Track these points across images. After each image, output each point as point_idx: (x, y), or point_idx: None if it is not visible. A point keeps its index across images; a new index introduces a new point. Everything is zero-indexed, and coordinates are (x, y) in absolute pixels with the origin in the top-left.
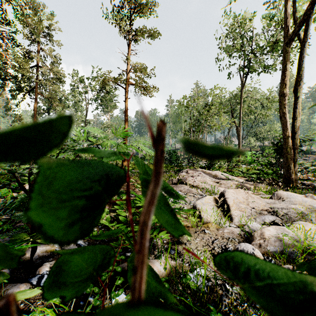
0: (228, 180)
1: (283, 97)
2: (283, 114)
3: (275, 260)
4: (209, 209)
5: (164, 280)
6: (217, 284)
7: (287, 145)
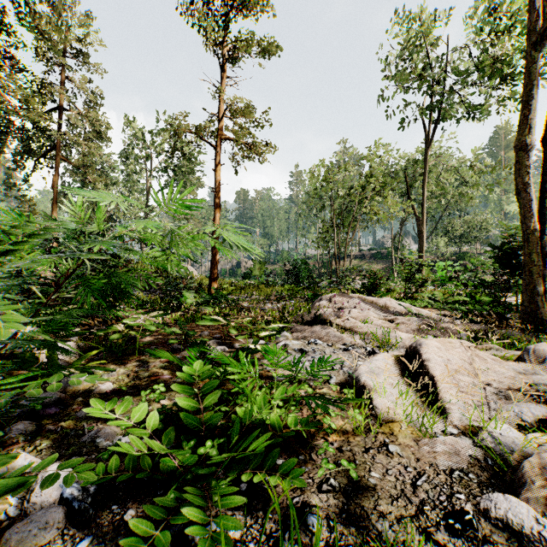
0: (413, 317)
1: (522, 152)
2: (523, 187)
3: None
4: (387, 384)
5: None
6: None
7: (531, 248)
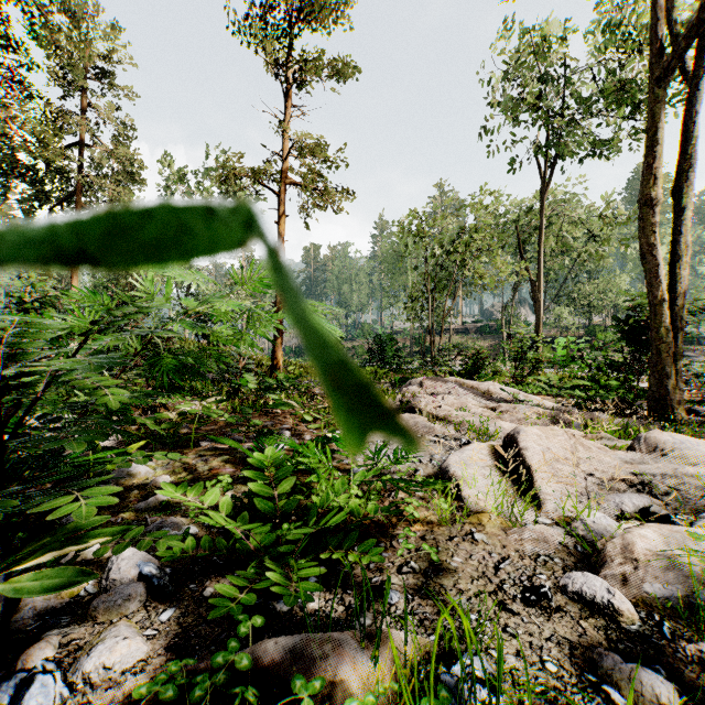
0: (520, 405)
1: (649, 207)
2: (650, 248)
3: (672, 623)
4: (479, 475)
5: (372, 701)
6: (524, 703)
7: (659, 322)
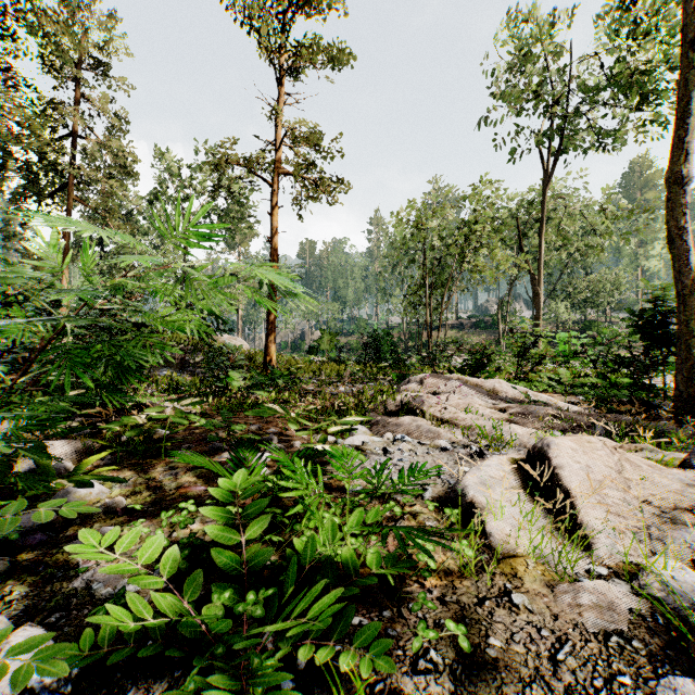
0: (532, 405)
1: (677, 187)
2: (678, 232)
3: None
4: (503, 500)
5: None
6: None
7: (688, 314)
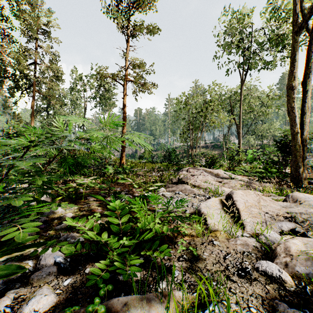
0: (232, 180)
1: (291, 90)
2: (291, 109)
3: (310, 287)
4: (215, 213)
5: None
6: None
7: (296, 142)
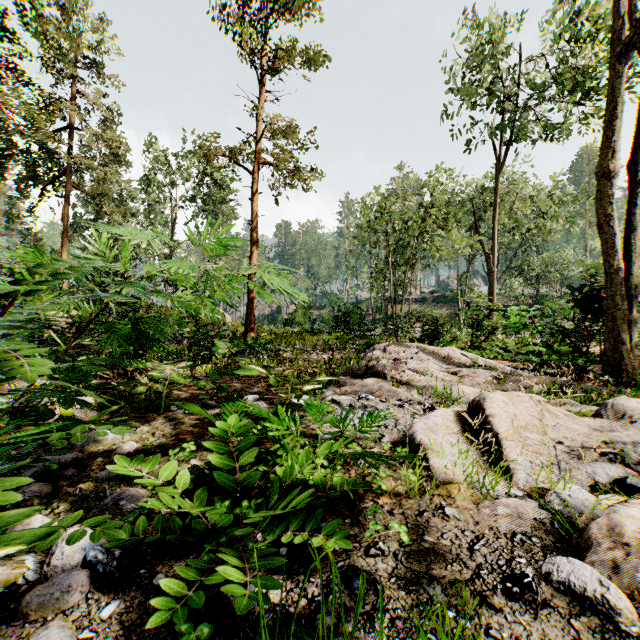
0: (480, 369)
1: (604, 180)
2: (605, 219)
3: None
4: (446, 442)
5: None
6: None
7: (614, 290)
